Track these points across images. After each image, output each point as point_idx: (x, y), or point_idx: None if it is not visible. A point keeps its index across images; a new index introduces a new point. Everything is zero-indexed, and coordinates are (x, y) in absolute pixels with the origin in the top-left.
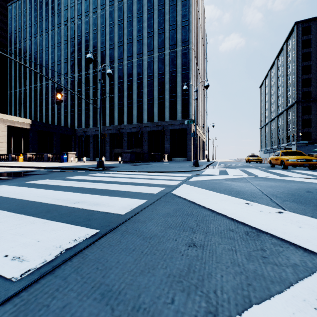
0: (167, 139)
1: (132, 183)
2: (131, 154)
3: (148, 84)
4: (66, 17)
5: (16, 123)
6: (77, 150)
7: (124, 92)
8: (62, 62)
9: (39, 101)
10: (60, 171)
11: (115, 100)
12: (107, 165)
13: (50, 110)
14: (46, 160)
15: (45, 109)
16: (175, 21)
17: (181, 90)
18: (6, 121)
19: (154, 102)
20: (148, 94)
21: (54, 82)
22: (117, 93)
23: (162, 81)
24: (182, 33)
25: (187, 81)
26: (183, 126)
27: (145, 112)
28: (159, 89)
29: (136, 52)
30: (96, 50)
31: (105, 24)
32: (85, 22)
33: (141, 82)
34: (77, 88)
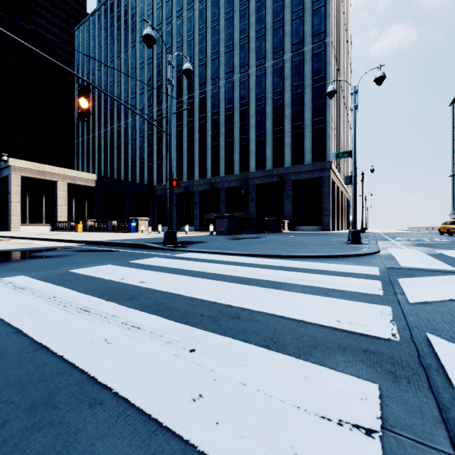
0: (288, 196)
1: (213, 305)
2: (229, 220)
3: (257, 112)
4: (142, 31)
5: (78, 179)
6: (155, 216)
7: (220, 127)
8: (137, 94)
9: (110, 151)
10: (100, 249)
11: (208, 140)
12: (188, 238)
13: (123, 162)
14: (110, 229)
15: (117, 161)
16: (300, 4)
17: (311, 116)
18: (66, 178)
19: (266, 139)
20: (257, 127)
21: (128, 124)
22: (210, 131)
23: (279, 104)
24: (313, 22)
25: (323, 99)
26: (315, 174)
27: (253, 156)
28: (274, 117)
29: (239, 65)
30: (181, 71)
31: (194, 30)
32: (167, 33)
33: (247, 110)
34: (156, 129)
